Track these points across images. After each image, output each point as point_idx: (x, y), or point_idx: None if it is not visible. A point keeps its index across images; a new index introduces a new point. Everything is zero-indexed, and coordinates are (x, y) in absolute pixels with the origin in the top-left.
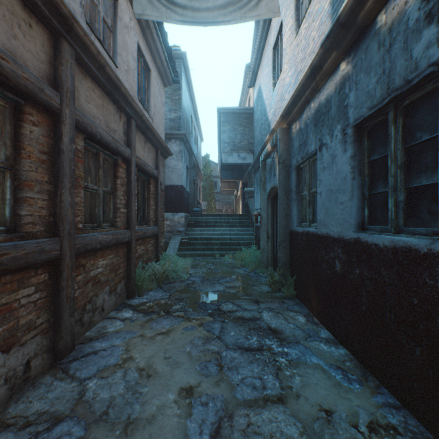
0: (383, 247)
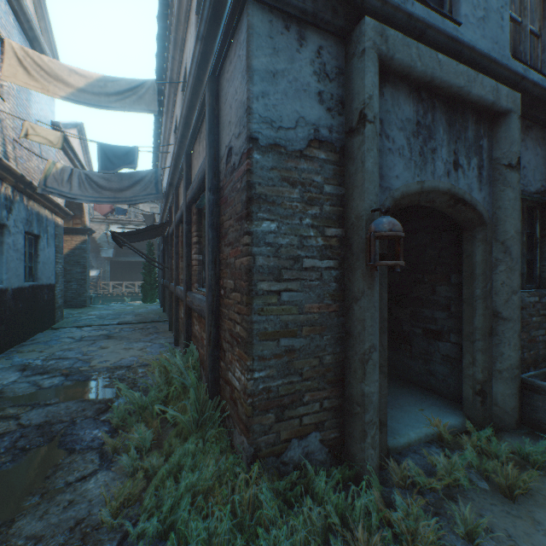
0: None
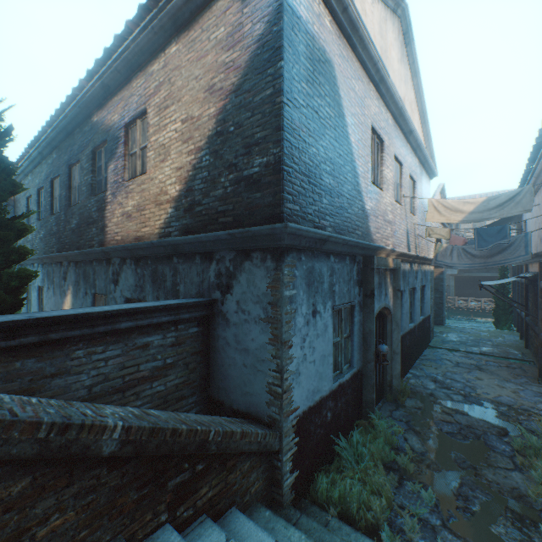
0: (413, 328)
